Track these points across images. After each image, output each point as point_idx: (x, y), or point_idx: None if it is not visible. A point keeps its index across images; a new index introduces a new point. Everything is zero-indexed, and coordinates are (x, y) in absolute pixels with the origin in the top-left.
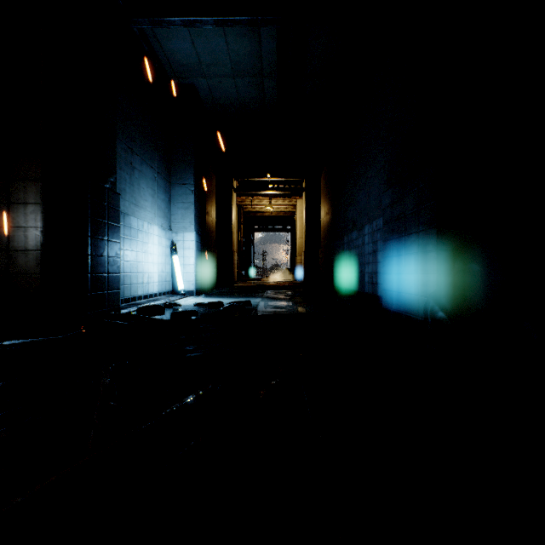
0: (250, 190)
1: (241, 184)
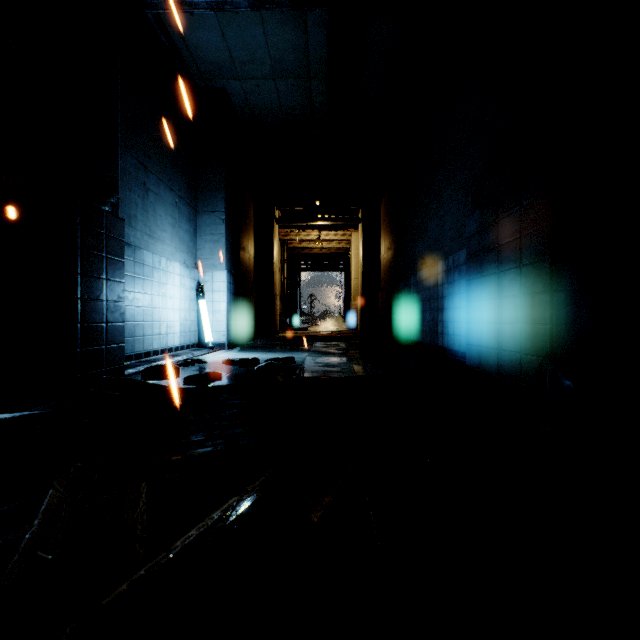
0: (296, 221)
1: (284, 214)
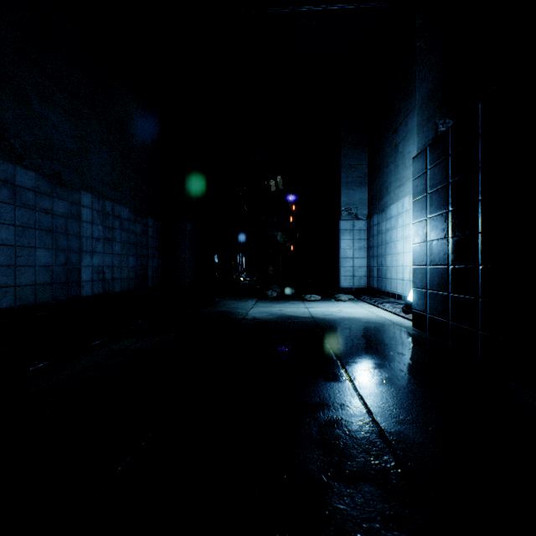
0: None
1: None
